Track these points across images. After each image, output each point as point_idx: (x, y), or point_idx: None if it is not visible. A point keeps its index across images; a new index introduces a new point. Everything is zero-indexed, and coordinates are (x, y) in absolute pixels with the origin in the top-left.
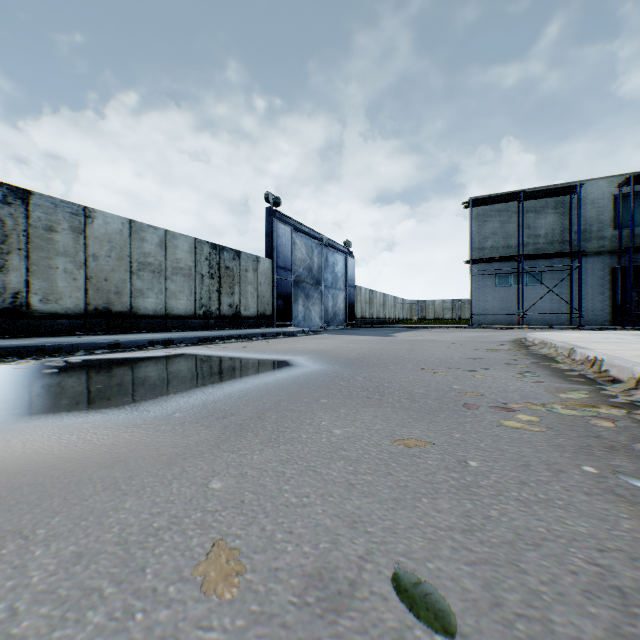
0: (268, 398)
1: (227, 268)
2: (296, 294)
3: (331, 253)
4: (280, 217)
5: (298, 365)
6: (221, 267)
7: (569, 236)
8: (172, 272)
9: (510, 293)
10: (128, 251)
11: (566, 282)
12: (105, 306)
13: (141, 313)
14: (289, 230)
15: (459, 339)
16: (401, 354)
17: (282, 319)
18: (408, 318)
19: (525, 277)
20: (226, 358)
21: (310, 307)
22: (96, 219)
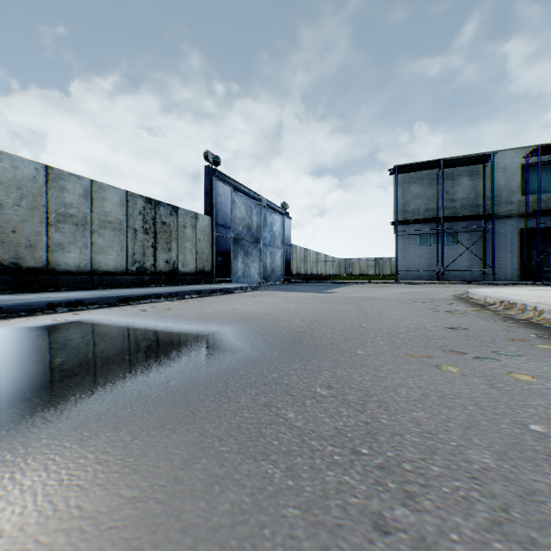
0: (62, 547)
1: (163, 223)
2: (235, 251)
3: (269, 213)
4: (220, 176)
5: (220, 347)
6: (157, 222)
7: (482, 201)
8: (100, 225)
9: (430, 252)
10: (44, 200)
11: (479, 242)
12: (13, 261)
13: (61, 269)
14: (228, 189)
15: (400, 296)
16: (356, 320)
17: (221, 275)
18: (337, 274)
19: (443, 237)
20: (124, 331)
21: (249, 264)
22: (0, 161)
